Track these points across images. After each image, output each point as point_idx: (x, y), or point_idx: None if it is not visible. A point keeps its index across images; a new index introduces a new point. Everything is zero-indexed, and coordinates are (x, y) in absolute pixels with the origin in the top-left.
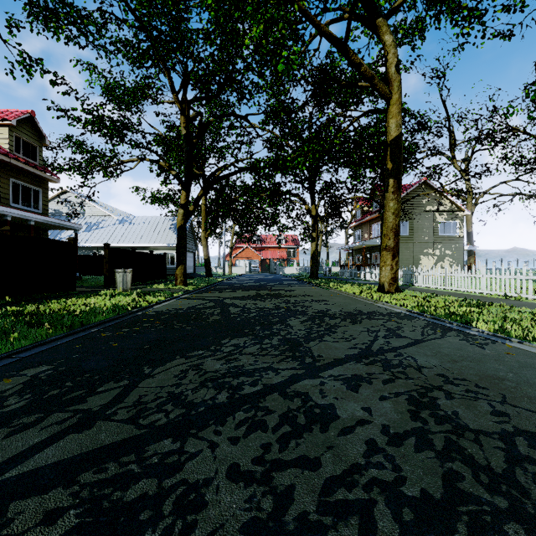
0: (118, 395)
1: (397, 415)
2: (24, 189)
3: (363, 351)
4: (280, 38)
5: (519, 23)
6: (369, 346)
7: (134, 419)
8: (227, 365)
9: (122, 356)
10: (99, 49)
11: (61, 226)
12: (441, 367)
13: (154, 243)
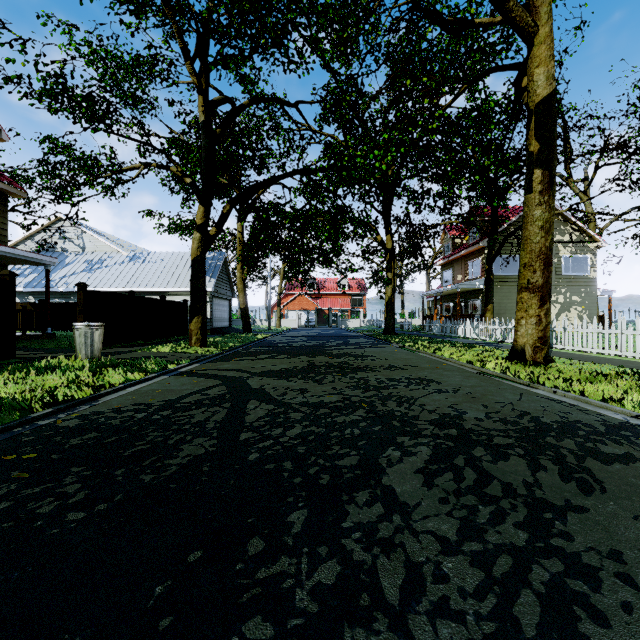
0: None
1: None
2: None
3: None
4: None
5: None
6: None
7: None
8: None
9: None
10: None
11: (19, 258)
12: None
13: (174, 286)
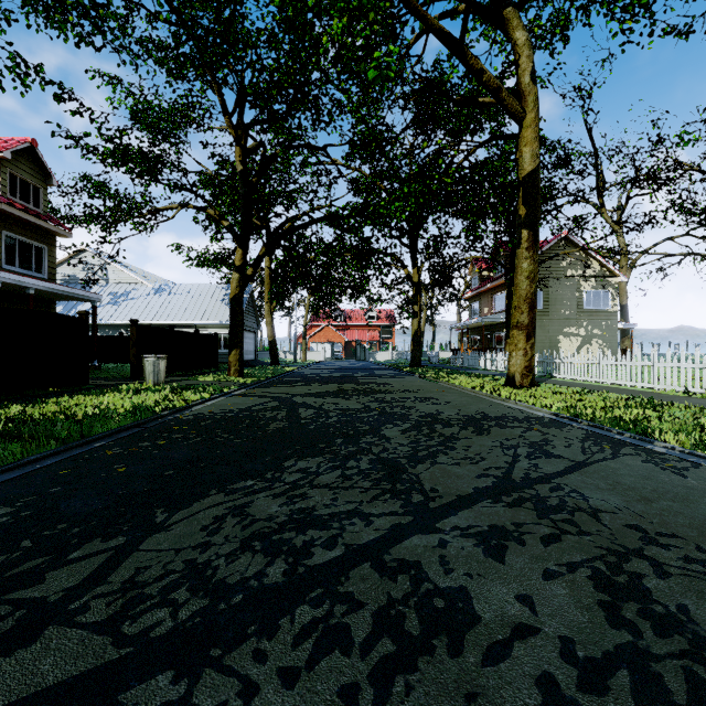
0: (101, 568)
1: (582, 615)
2: (22, 246)
3: (499, 481)
4: (370, 35)
5: (700, 16)
6: (508, 472)
7: (115, 621)
8: (289, 507)
9: (128, 489)
10: (121, 52)
11: (73, 296)
12: (630, 511)
13: (201, 319)
